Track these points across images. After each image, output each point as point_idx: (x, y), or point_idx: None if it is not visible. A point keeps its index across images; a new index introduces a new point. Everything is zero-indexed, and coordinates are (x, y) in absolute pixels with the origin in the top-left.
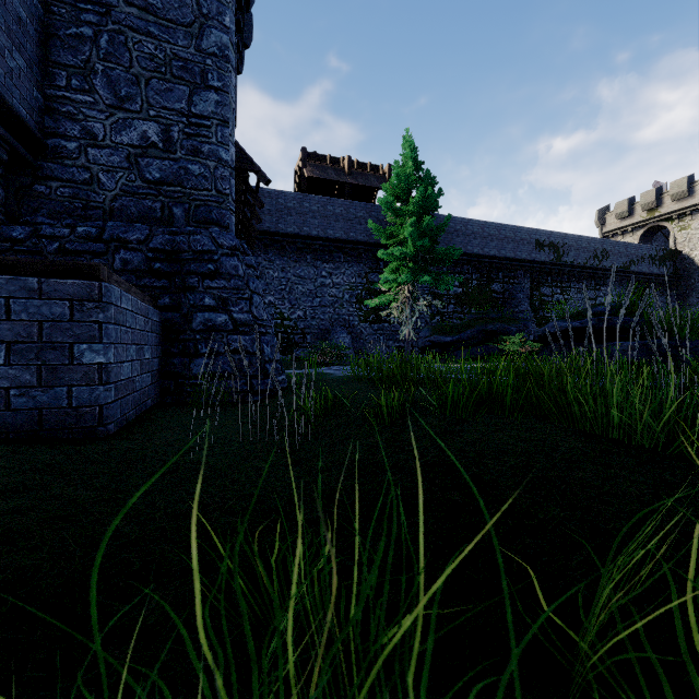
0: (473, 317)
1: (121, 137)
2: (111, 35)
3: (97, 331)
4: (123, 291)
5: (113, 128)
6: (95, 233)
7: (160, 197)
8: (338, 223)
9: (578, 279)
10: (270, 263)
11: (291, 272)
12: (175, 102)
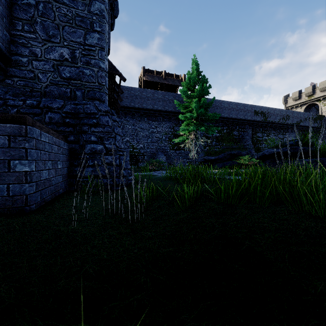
0: (224, 147)
1: (50, 55)
2: (45, 4)
3: (24, 153)
4: (44, 132)
5: (45, 51)
6: (35, 103)
7: (69, 86)
8: (159, 102)
9: (275, 129)
10: (127, 122)
11: (137, 126)
12: (77, 38)
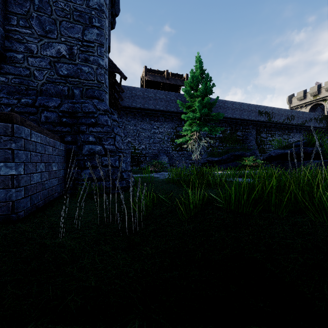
0: (228, 148)
1: (46, 52)
2: None
3: (10, 154)
4: (36, 131)
5: (41, 47)
6: (31, 102)
7: (67, 84)
8: (161, 102)
9: (279, 129)
10: (128, 122)
11: (139, 126)
12: (75, 33)
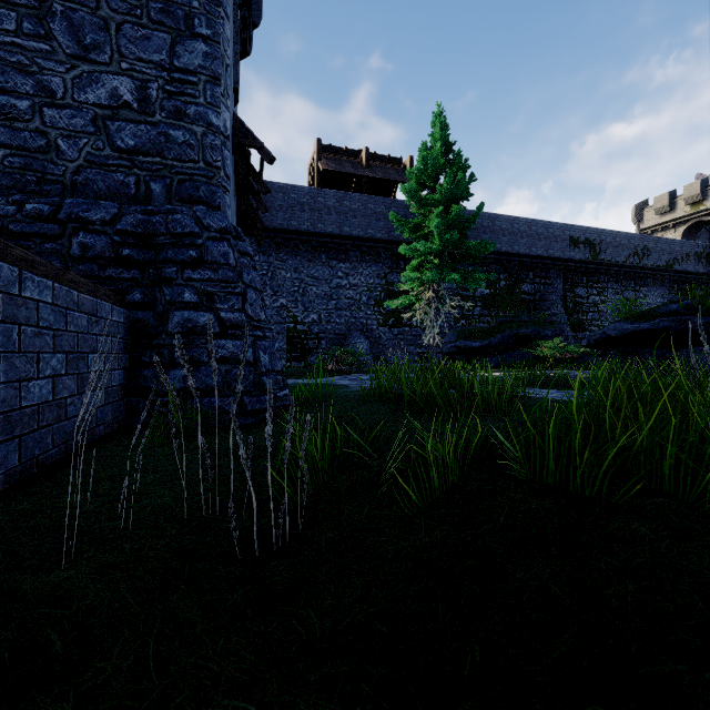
0: (503, 320)
1: (86, 94)
2: None
3: None
4: (43, 275)
5: (75, 83)
6: (48, 211)
7: (134, 169)
8: (354, 219)
9: (616, 278)
10: (282, 263)
11: (304, 272)
12: (153, 52)
